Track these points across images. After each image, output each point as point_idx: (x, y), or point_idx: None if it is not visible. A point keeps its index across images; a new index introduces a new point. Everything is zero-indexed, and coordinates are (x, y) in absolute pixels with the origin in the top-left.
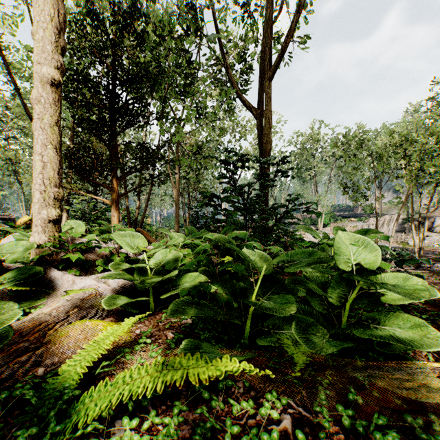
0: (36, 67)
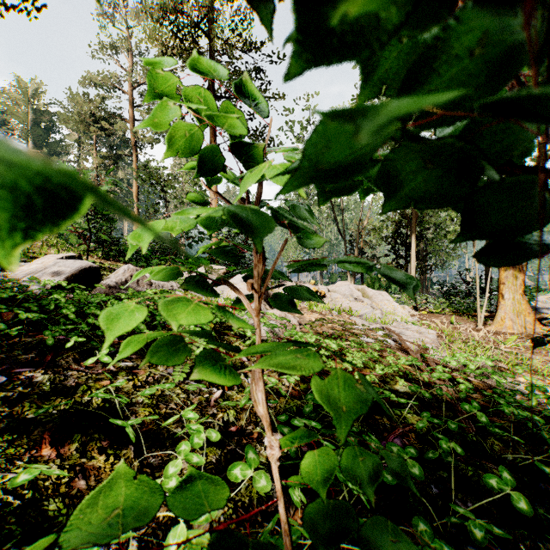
0: (412, 263)
